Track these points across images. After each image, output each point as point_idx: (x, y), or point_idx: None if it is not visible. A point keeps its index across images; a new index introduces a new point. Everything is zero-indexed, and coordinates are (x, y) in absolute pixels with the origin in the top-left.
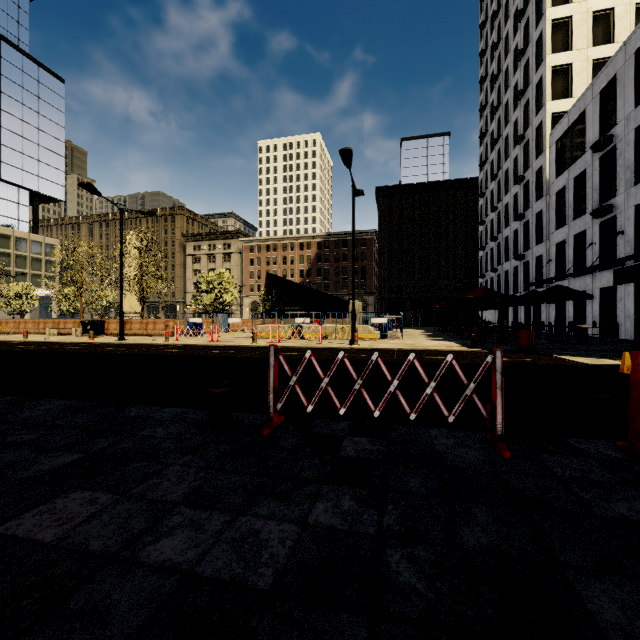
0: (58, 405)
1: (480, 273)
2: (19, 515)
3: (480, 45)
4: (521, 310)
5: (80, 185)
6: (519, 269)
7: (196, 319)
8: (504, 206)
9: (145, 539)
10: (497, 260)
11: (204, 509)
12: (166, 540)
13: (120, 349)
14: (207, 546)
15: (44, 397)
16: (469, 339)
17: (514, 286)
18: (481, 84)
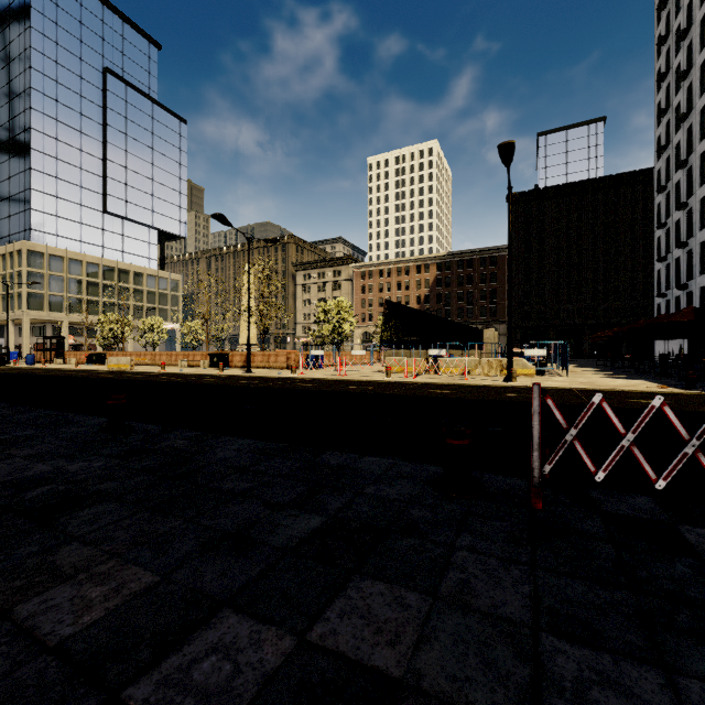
0: (244, 445)
1: (657, 291)
2: (320, 613)
3: None
4: None
5: (213, 217)
6: None
7: (318, 351)
8: (699, 201)
9: (554, 703)
10: (686, 273)
11: (592, 648)
12: None
13: (254, 382)
14: None
15: (224, 434)
16: (666, 377)
17: None
18: (660, 46)
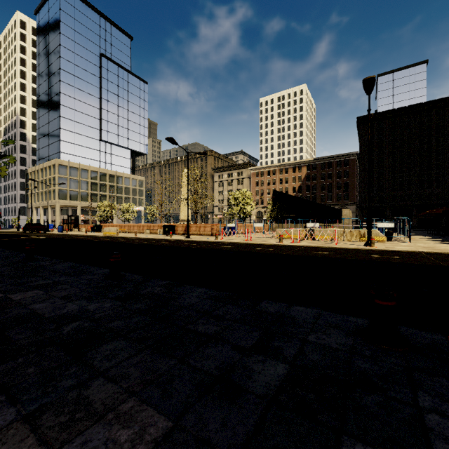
0: (202, 293)
1: None
2: None
3: None
4: None
5: (166, 139)
6: None
7: (231, 224)
8: None
9: None
10: None
11: None
12: None
13: (193, 244)
14: None
15: (185, 283)
16: None
17: None
18: None
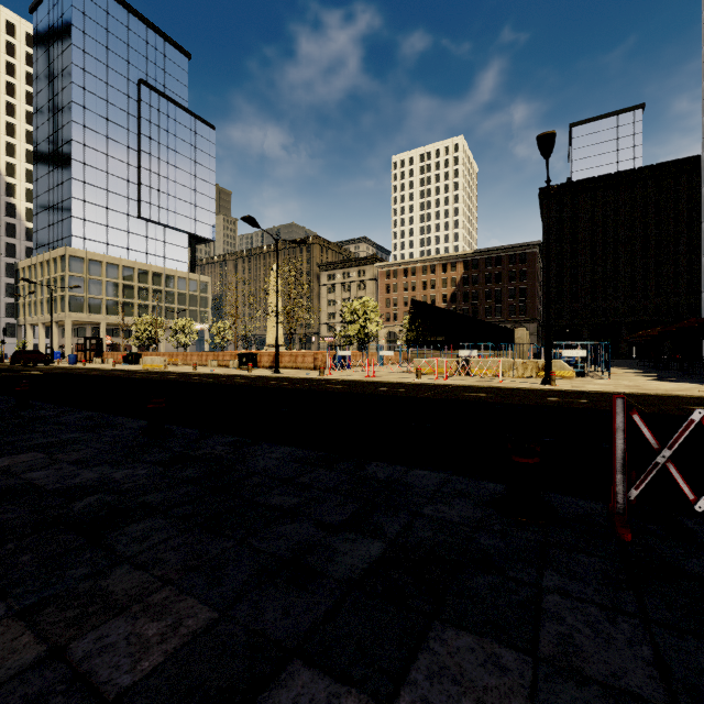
0: (285, 453)
1: None
2: (404, 672)
3: None
4: None
5: (243, 219)
6: None
7: (345, 352)
8: None
9: None
10: None
11: None
12: None
13: (283, 383)
14: None
15: (262, 441)
16: None
17: None
18: None
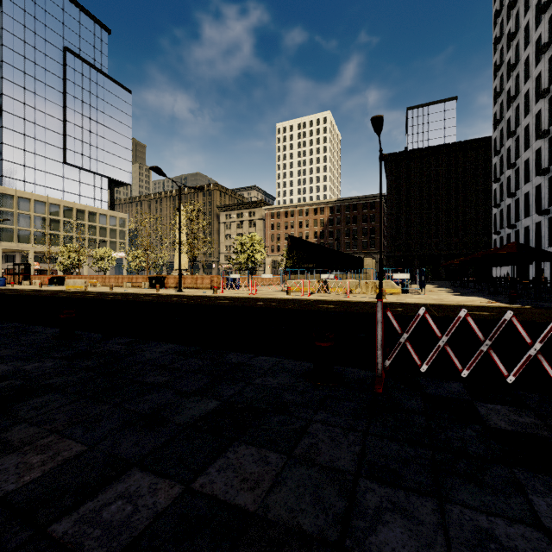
0: (167, 348)
1: (494, 230)
2: (204, 469)
3: (494, 6)
4: (545, 266)
5: (151, 169)
6: (543, 224)
7: (235, 275)
8: (524, 162)
9: (357, 524)
10: (515, 216)
11: (393, 487)
12: (384, 529)
13: (183, 300)
14: (443, 548)
15: (152, 340)
16: (497, 295)
17: (536, 242)
18: (496, 44)
